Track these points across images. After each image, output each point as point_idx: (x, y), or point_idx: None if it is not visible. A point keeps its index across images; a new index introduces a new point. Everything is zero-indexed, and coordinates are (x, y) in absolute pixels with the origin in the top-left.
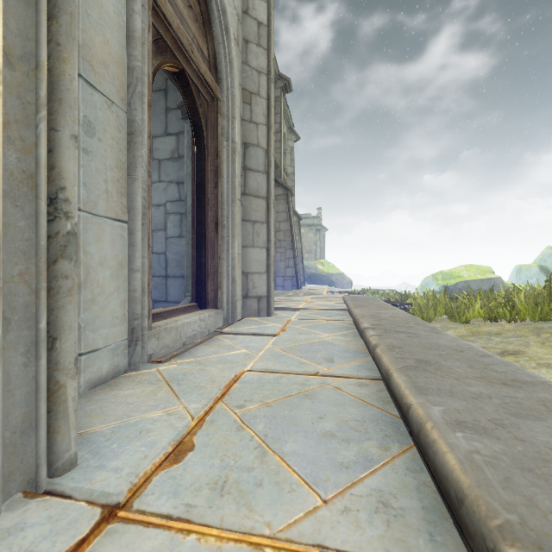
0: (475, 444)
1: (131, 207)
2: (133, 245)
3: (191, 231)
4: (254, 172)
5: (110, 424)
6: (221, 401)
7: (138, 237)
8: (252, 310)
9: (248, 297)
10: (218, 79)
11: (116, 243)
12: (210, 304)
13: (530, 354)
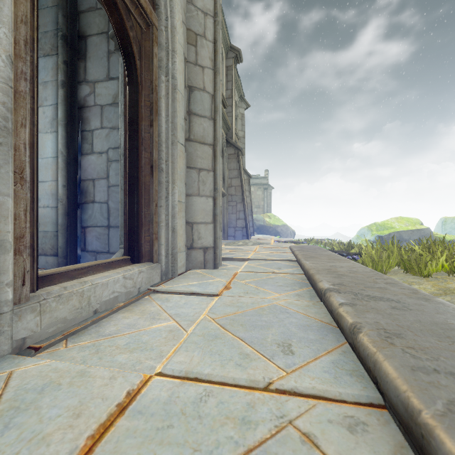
0: None
1: None
2: None
3: (124, 175)
4: (200, 118)
5: None
6: None
7: None
8: (197, 261)
9: (193, 249)
10: (155, 5)
11: None
12: (145, 257)
13: None
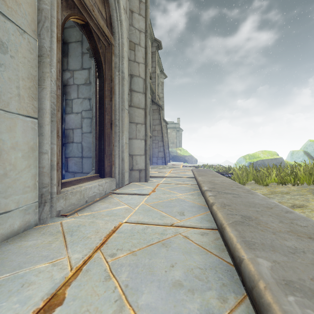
0: (309, 313)
1: (40, 108)
2: (42, 135)
3: (95, 128)
4: (137, 93)
5: (2, 277)
6: (99, 250)
7: (46, 129)
8: (135, 178)
9: (133, 170)
10: (112, 32)
11: (27, 133)
12: (107, 174)
13: (310, 207)
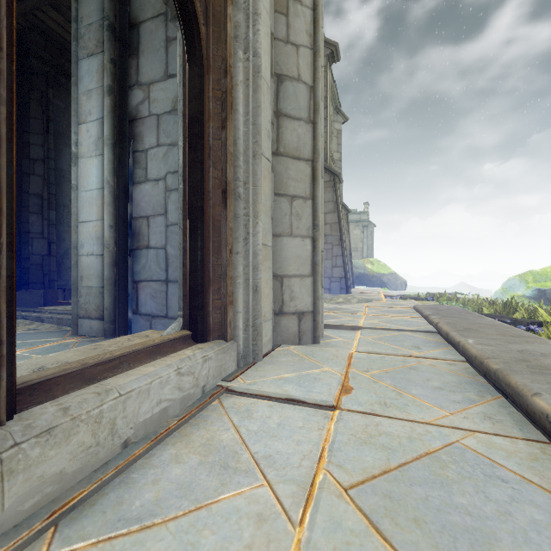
0: None
1: None
2: None
3: (182, 205)
4: (293, 121)
5: None
6: None
7: None
8: (289, 333)
9: (283, 314)
10: None
11: None
12: (214, 331)
13: None
